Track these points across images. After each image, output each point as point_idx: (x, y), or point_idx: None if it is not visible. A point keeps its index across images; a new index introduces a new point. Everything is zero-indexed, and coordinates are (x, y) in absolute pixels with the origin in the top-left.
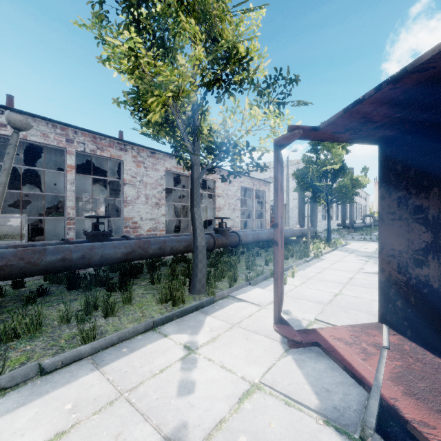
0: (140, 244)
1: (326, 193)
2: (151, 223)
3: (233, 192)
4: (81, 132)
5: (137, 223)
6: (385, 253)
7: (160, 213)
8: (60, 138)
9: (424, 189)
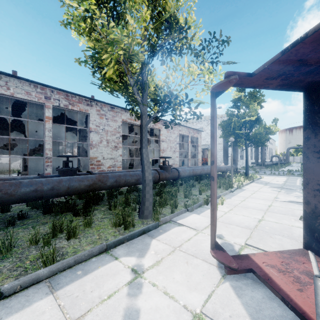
0: (100, 178)
1: (245, 139)
2: (111, 161)
3: (174, 138)
4: (57, 91)
5: (100, 161)
6: (310, 188)
7: (118, 154)
8: (40, 95)
9: None
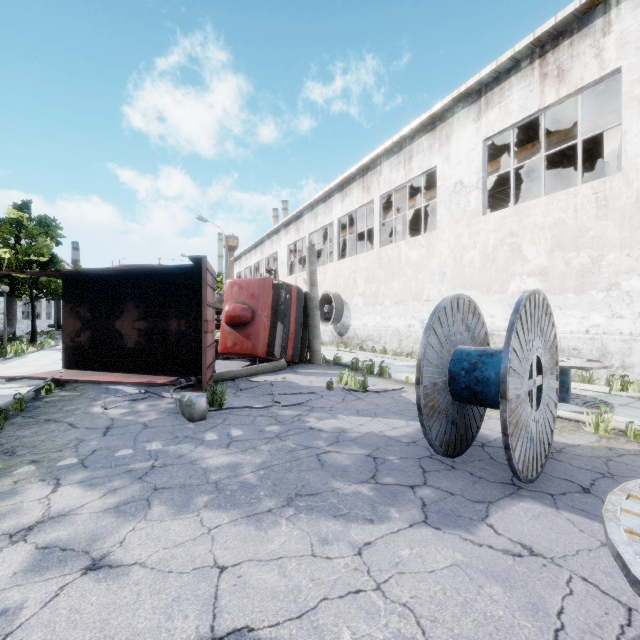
0: None
1: (31, 287)
2: None
3: None
4: None
5: None
6: (66, 334)
7: None
8: None
9: (80, 305)
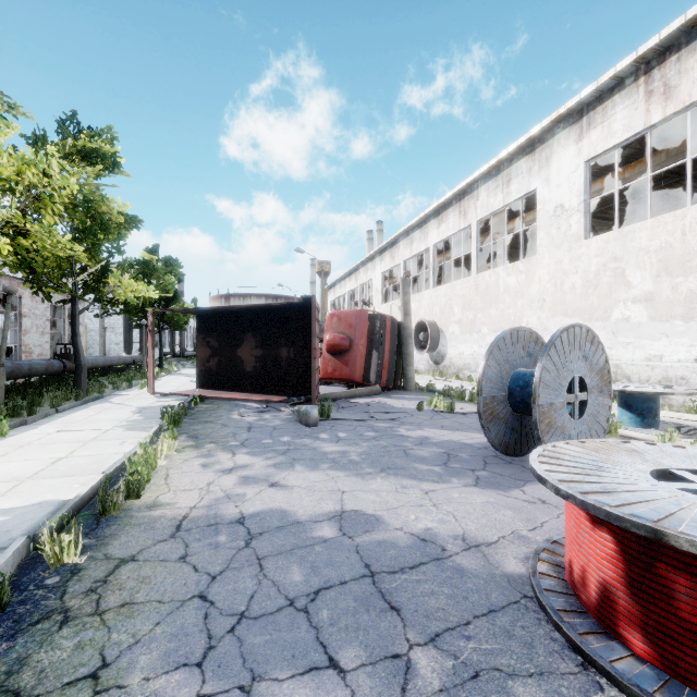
0: (16, 365)
1: (159, 319)
2: None
3: (43, 311)
4: None
5: None
6: (199, 360)
7: None
8: None
9: (210, 335)
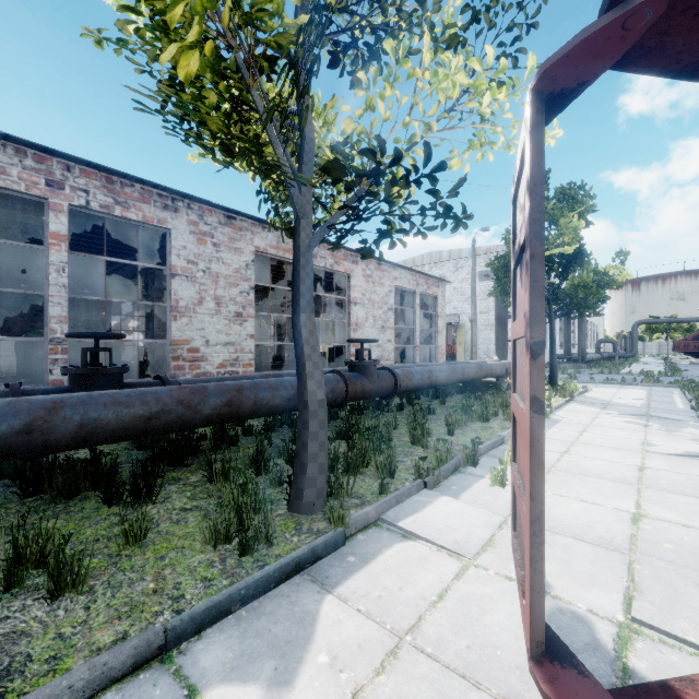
0: (183, 395)
1: (549, 300)
2: (226, 351)
3: (382, 297)
4: (81, 169)
5: (199, 351)
6: None
7: (244, 332)
8: (34, 177)
9: None
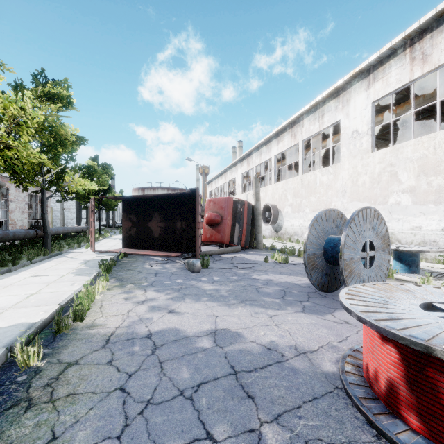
0: (5, 233)
1: (98, 203)
2: None
3: (23, 198)
4: None
5: None
6: (124, 229)
7: None
8: None
9: (131, 214)
